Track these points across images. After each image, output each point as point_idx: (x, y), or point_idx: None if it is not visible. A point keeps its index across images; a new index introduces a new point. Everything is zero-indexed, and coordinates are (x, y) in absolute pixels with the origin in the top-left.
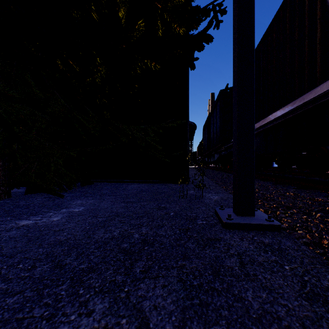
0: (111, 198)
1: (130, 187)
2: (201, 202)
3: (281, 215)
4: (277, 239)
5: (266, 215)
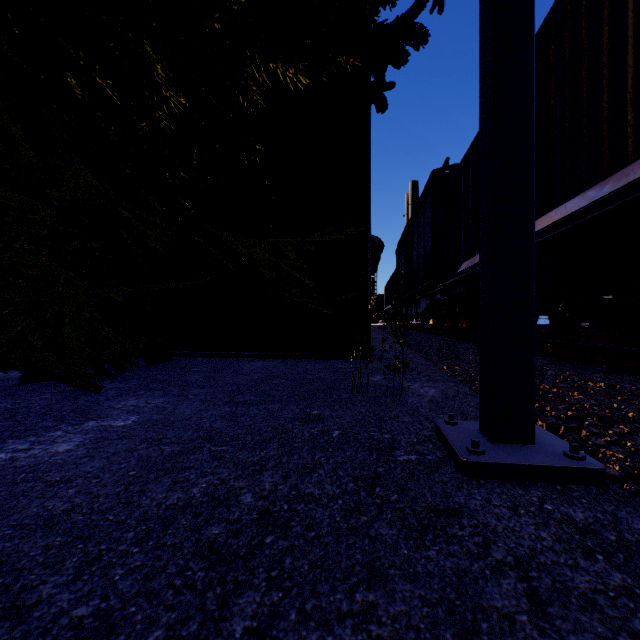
0: (203, 393)
1: (248, 367)
2: (400, 404)
3: (595, 439)
4: (605, 511)
5: (561, 441)
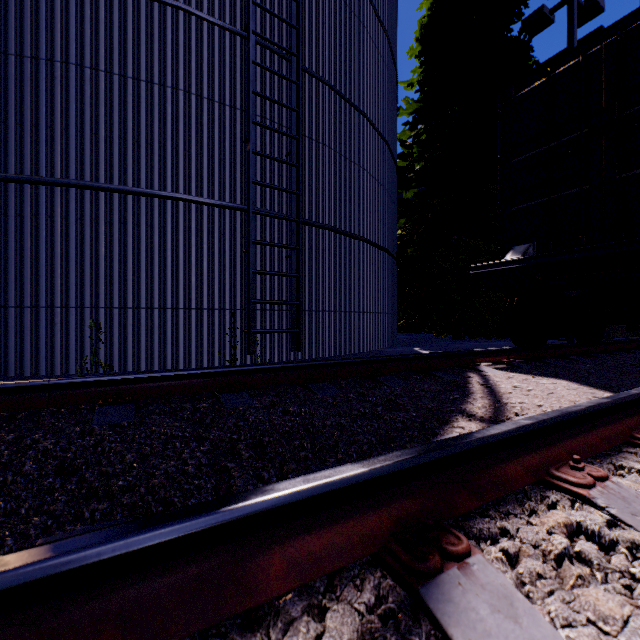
0: None
1: None
2: None
3: None
4: None
5: None
